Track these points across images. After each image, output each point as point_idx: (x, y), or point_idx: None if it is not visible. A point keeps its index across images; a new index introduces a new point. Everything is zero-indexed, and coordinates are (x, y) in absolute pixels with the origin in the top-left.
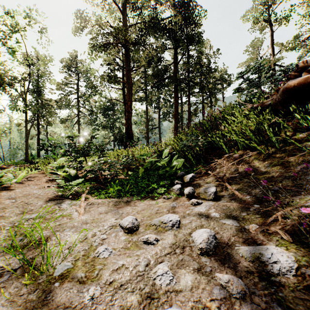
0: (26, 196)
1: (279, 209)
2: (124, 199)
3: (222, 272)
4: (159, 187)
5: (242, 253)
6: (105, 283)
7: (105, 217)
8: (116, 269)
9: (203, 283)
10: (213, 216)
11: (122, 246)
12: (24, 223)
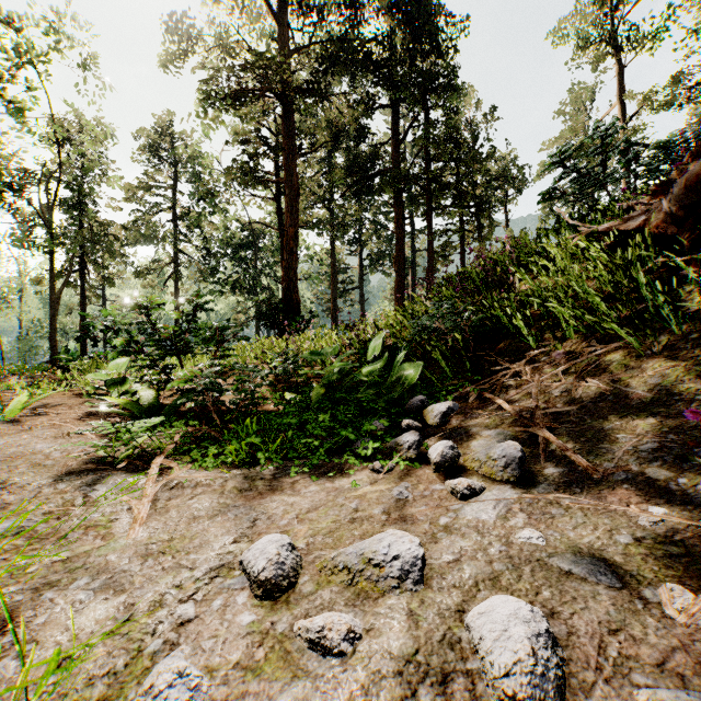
0: (10, 462)
1: None
2: (267, 472)
3: None
4: (361, 438)
5: None
6: None
7: (205, 532)
8: None
9: None
10: (526, 542)
11: (237, 656)
12: None
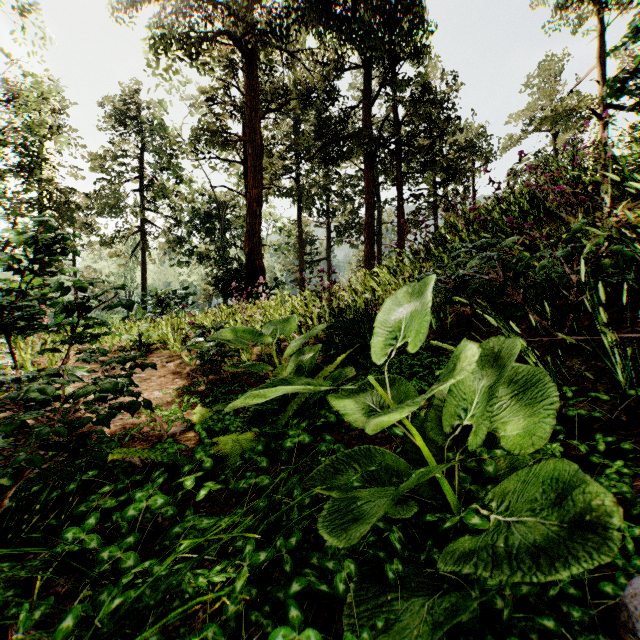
0: None
1: None
2: None
3: None
4: None
5: None
6: None
7: None
8: None
9: None
10: None
11: None
12: None
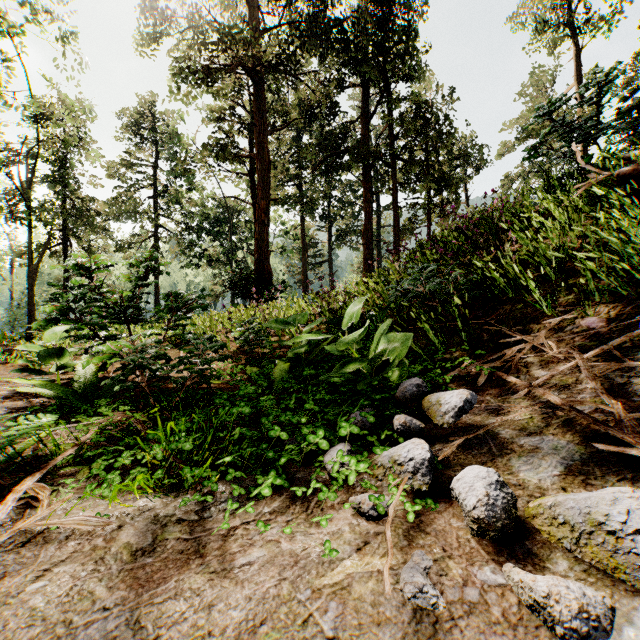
0: None
1: None
2: (191, 507)
3: None
4: (336, 443)
5: None
6: None
7: None
8: None
9: None
10: None
11: None
12: None
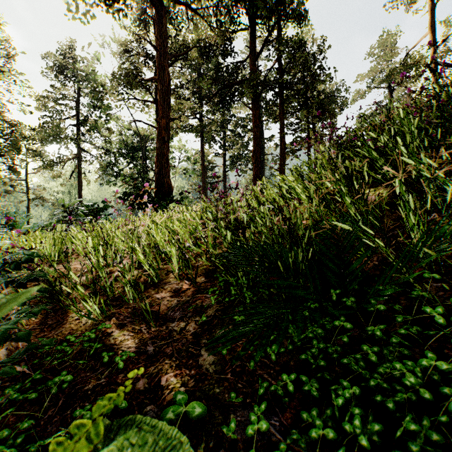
0: None
1: None
2: None
3: None
4: None
5: None
6: None
7: None
8: None
9: None
10: None
11: None
12: None
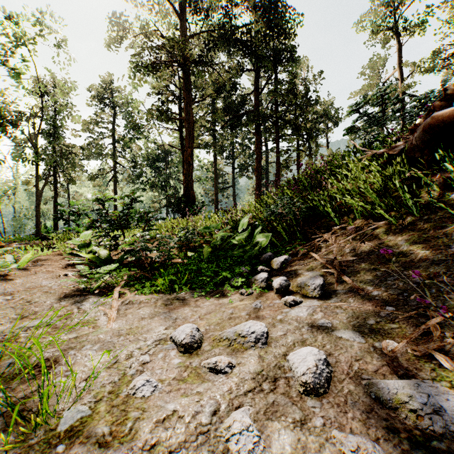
0: (30, 291)
1: (429, 316)
2: (180, 296)
3: (343, 428)
4: (234, 277)
5: (375, 392)
6: (143, 447)
7: (149, 324)
8: (162, 419)
9: (312, 449)
10: (321, 325)
11: (174, 375)
12: (21, 335)
